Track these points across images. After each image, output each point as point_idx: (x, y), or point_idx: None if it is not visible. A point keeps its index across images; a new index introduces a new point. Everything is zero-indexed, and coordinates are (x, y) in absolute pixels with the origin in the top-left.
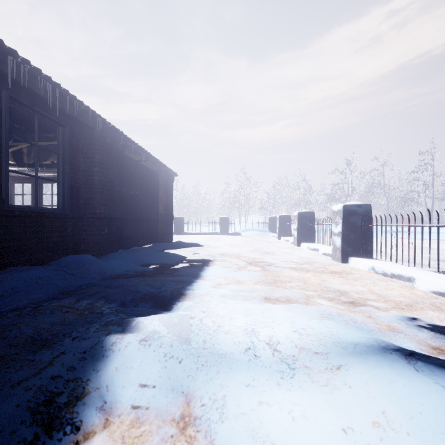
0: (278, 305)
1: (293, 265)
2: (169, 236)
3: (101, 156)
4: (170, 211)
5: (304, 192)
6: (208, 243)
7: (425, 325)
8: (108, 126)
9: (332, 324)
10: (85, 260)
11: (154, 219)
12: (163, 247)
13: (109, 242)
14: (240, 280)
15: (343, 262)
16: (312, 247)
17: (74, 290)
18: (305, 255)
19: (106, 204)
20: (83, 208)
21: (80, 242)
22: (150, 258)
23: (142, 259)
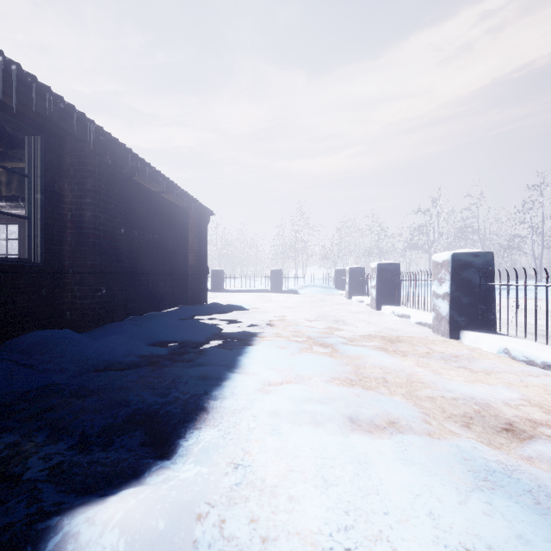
0: (379, 442)
1: (380, 344)
2: (202, 295)
3: (96, 182)
4: (204, 262)
5: (378, 238)
6: (255, 305)
7: None
8: (107, 137)
9: (517, 517)
10: (59, 339)
11: (181, 272)
12: (191, 313)
13: (109, 307)
14: (302, 375)
15: (452, 338)
16: (399, 312)
17: (9, 404)
18: (391, 325)
19: (103, 251)
20: (68, 257)
21: (63, 308)
22: (167, 332)
23: (155, 333)
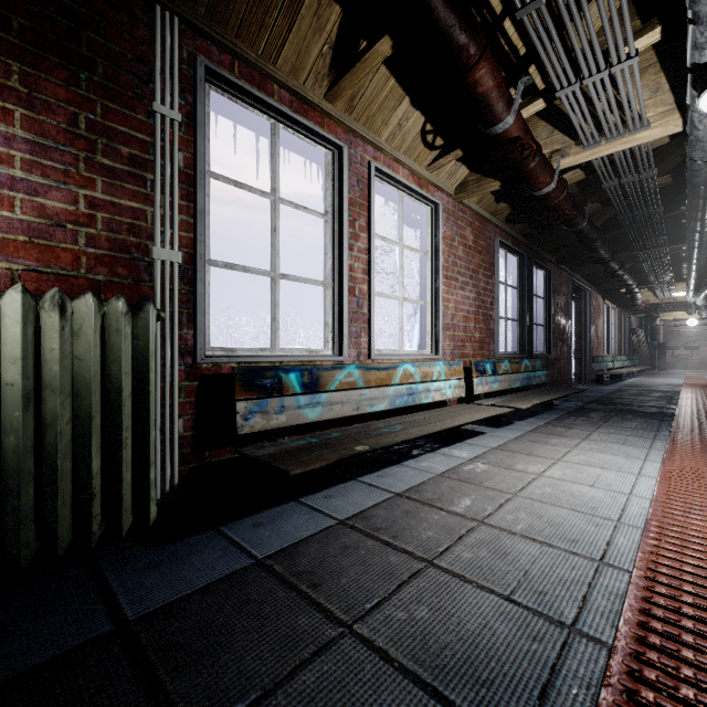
0: None
1: None
2: None
3: None
4: None
5: None
6: None
7: None
8: None
9: None
10: None
11: None
12: None
13: None
14: None
15: None
16: None
17: None
18: None
19: None
20: None
21: None
22: None
23: None
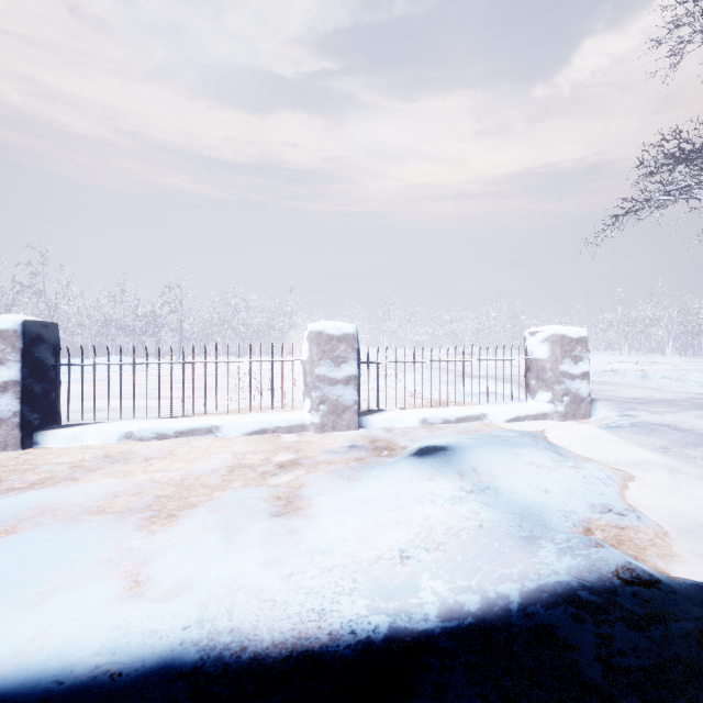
0: (322, 501)
1: None
2: None
3: None
4: None
5: None
6: None
7: (341, 449)
8: None
9: (382, 471)
10: None
11: None
12: None
13: None
14: (101, 561)
15: (26, 447)
16: None
17: None
18: None
19: None
20: None
21: None
22: None
23: None
